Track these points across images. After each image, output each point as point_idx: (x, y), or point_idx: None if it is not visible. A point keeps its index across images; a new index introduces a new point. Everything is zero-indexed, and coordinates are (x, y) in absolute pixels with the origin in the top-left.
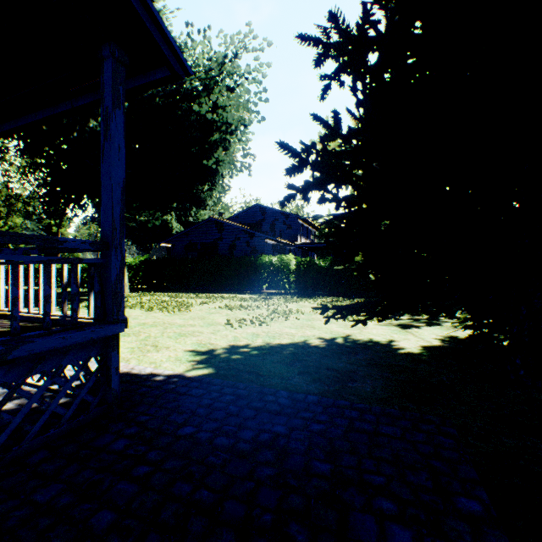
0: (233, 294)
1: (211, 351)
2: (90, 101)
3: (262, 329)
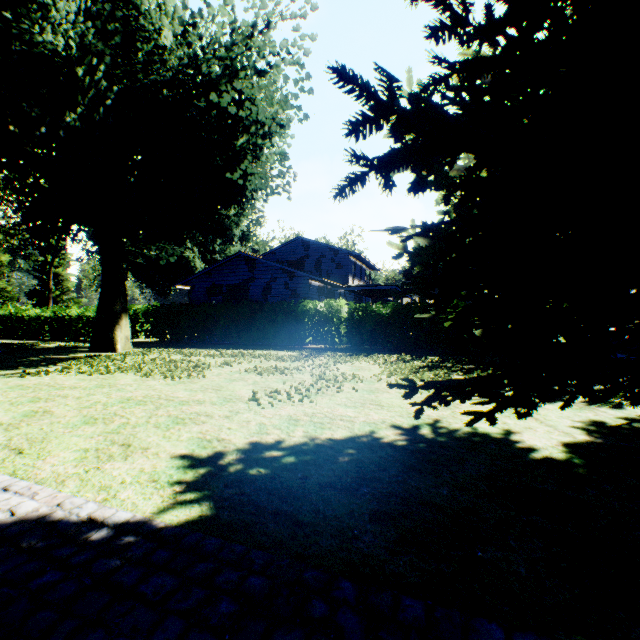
0: (267, 350)
1: (216, 456)
2: None
3: (303, 410)
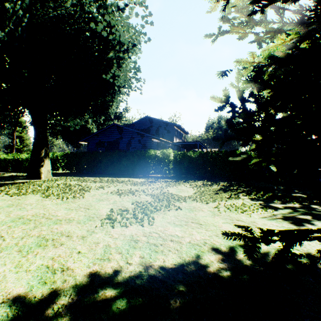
0: (128, 178)
1: (48, 300)
2: None
3: (143, 229)
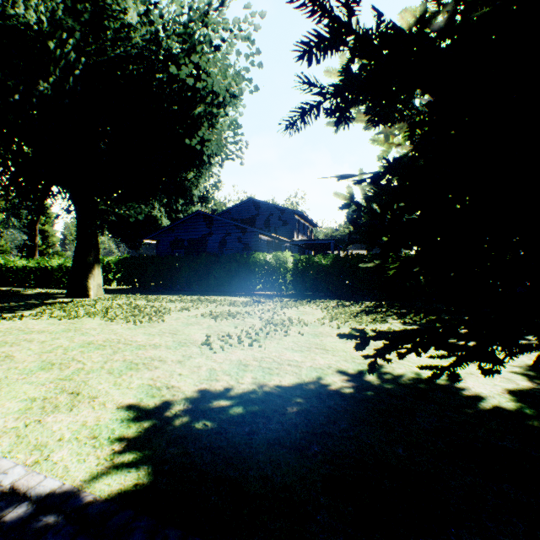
0: (222, 296)
1: (163, 406)
2: None
3: (252, 354)
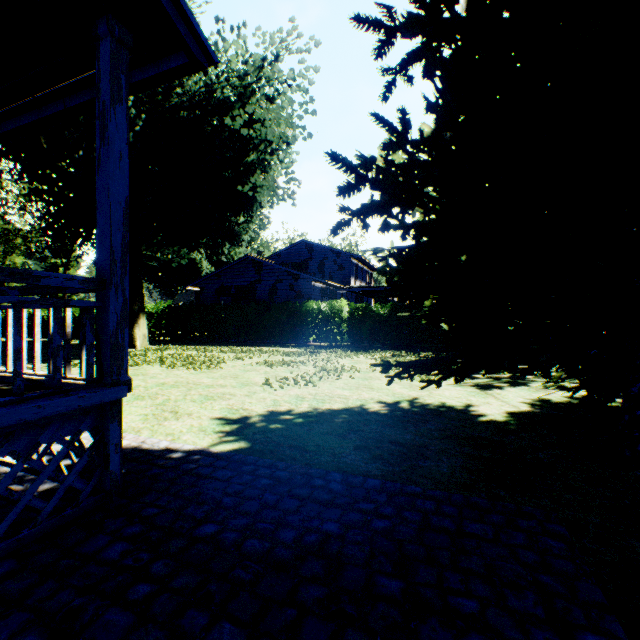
0: (273, 347)
1: (244, 418)
2: (87, 99)
3: (308, 391)
